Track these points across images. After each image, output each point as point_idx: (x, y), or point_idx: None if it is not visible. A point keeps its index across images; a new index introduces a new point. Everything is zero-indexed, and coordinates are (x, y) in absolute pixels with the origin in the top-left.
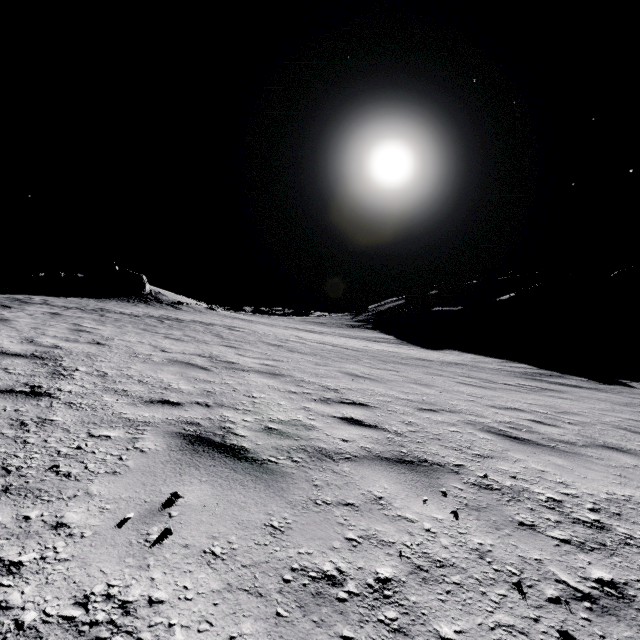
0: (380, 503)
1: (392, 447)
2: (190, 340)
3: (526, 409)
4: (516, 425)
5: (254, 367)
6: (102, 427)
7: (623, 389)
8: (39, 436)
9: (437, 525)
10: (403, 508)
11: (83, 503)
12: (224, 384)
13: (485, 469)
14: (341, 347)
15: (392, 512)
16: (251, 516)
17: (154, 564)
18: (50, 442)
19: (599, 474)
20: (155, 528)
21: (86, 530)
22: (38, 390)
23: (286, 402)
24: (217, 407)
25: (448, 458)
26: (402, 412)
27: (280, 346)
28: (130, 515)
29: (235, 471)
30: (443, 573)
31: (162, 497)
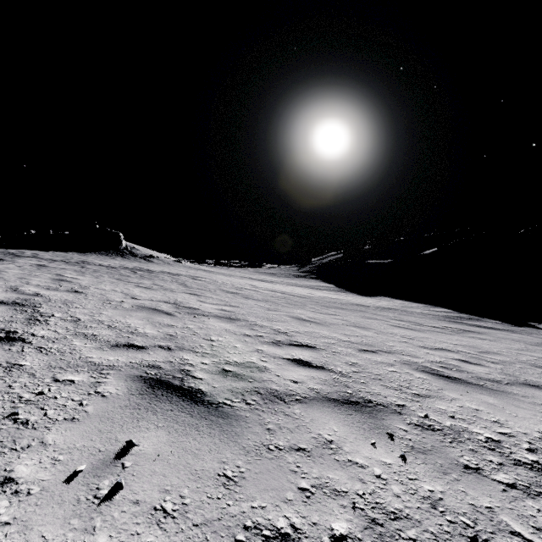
0: (330, 447)
1: (338, 388)
2: (158, 288)
3: (453, 349)
4: (446, 364)
5: (213, 312)
6: (67, 371)
7: (533, 330)
8: (4, 381)
9: (387, 470)
10: (353, 452)
11: (36, 454)
12: (186, 328)
13: (425, 409)
14: (289, 294)
15: (343, 457)
16: (205, 465)
17: (100, 526)
18: (14, 388)
19: (528, 412)
20: (106, 481)
21: (34, 486)
22: (12, 335)
23: (241, 345)
24: (178, 350)
25: (390, 398)
26: (345, 353)
27: (236, 293)
28: (81, 467)
29: (191, 415)
30: (398, 527)
31: (117, 445)
